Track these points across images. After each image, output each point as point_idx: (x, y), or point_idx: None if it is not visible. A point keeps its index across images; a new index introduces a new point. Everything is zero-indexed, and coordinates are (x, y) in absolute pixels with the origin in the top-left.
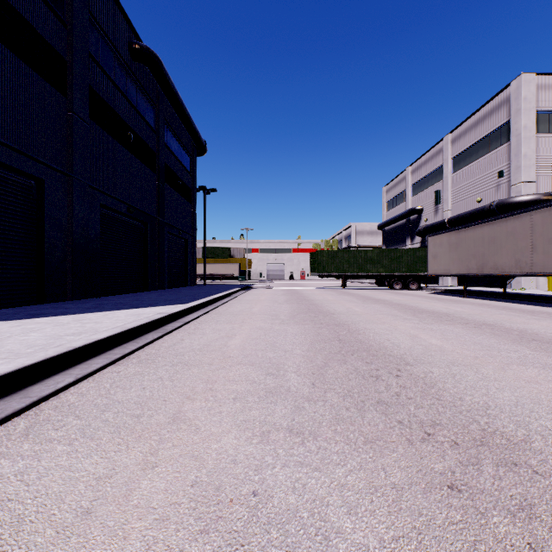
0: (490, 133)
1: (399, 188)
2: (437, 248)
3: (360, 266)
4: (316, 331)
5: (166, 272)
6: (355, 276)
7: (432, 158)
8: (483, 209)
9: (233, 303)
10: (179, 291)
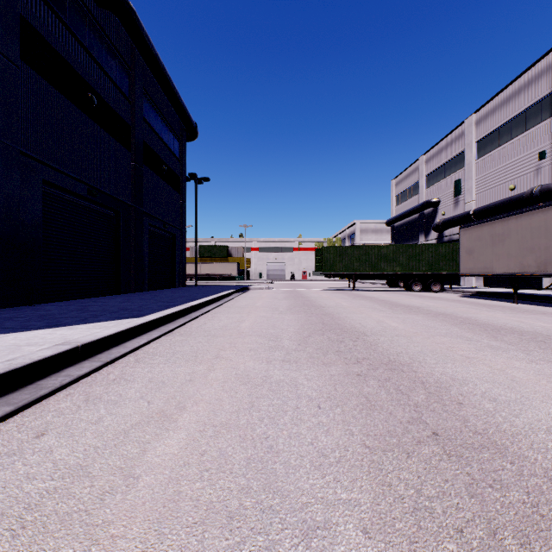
0: (527, 108)
1: (411, 180)
2: (474, 242)
3: (372, 264)
4: (358, 390)
5: (147, 271)
6: (367, 276)
7: (451, 143)
8: (521, 196)
9: (218, 311)
10: (157, 295)
